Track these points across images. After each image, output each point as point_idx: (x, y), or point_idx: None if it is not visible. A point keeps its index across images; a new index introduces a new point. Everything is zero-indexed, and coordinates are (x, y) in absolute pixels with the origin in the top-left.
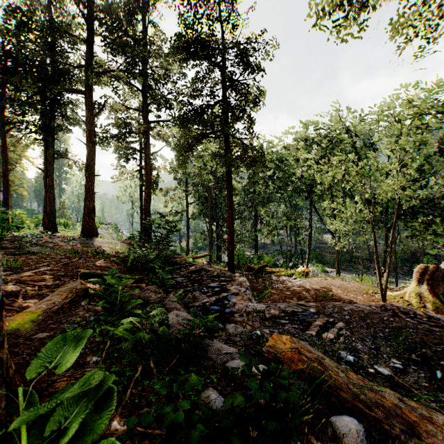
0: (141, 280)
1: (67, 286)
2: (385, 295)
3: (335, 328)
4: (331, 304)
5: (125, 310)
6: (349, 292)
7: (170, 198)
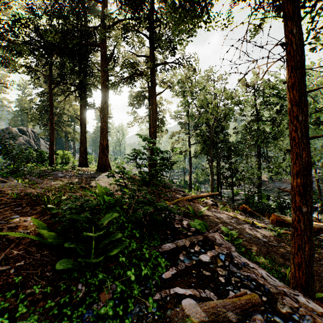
0: None
1: None
2: None
3: None
4: None
5: None
6: None
7: (175, 140)
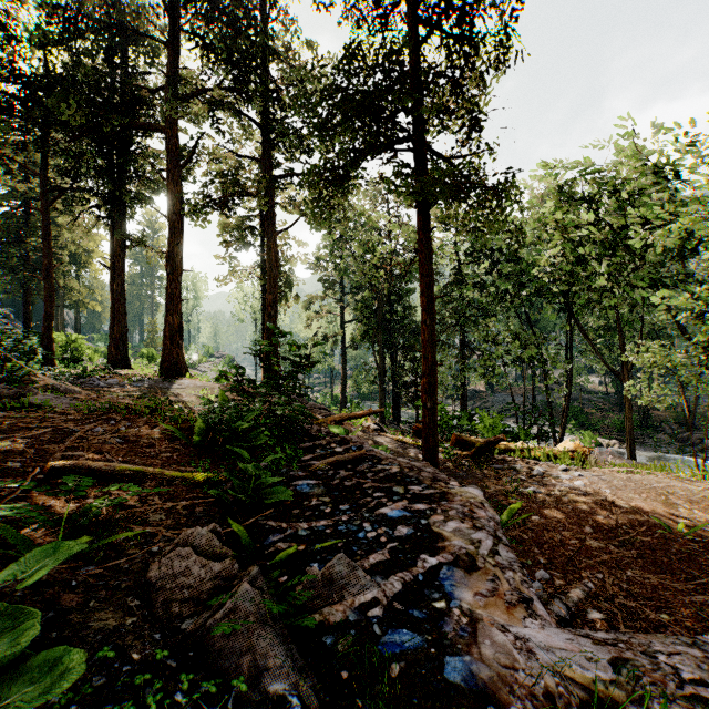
0: (212, 484)
1: None
2: None
3: None
4: None
5: None
6: None
7: (314, 314)
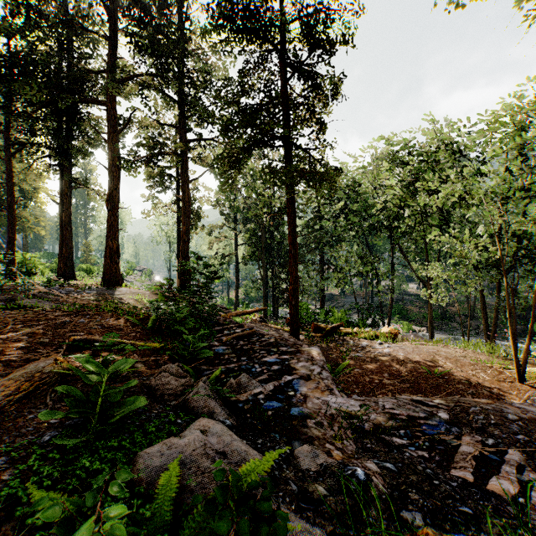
0: (164, 350)
1: (30, 368)
2: (523, 373)
3: (508, 465)
4: (473, 402)
5: (109, 421)
6: (464, 366)
7: (215, 238)
